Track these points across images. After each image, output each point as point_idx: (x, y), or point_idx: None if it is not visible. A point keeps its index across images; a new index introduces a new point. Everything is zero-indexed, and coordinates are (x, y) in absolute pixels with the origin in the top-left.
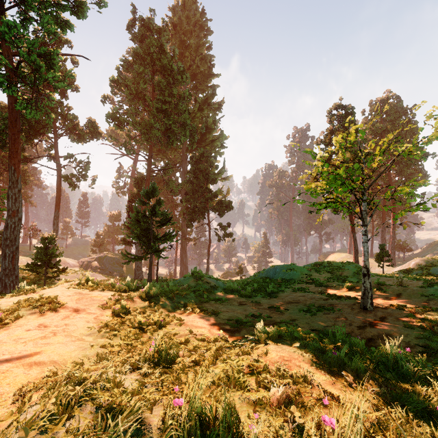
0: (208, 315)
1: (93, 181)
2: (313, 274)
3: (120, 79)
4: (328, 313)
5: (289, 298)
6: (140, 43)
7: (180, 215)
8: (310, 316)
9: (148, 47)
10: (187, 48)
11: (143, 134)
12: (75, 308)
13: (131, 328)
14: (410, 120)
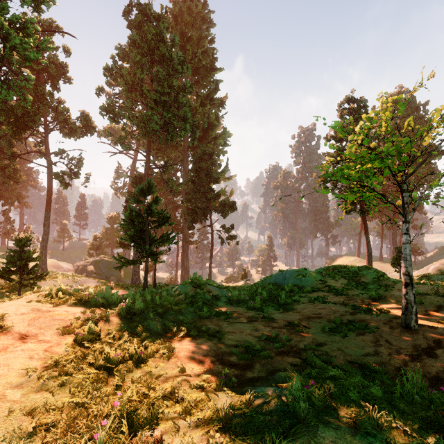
0: (208, 340)
1: (86, 179)
2: (327, 280)
3: (114, 67)
4: (362, 334)
5: (307, 311)
6: (137, 30)
7: (181, 216)
8: (340, 338)
9: (145, 35)
10: (188, 41)
11: (140, 128)
12: (23, 333)
13: (92, 367)
14: (423, 117)
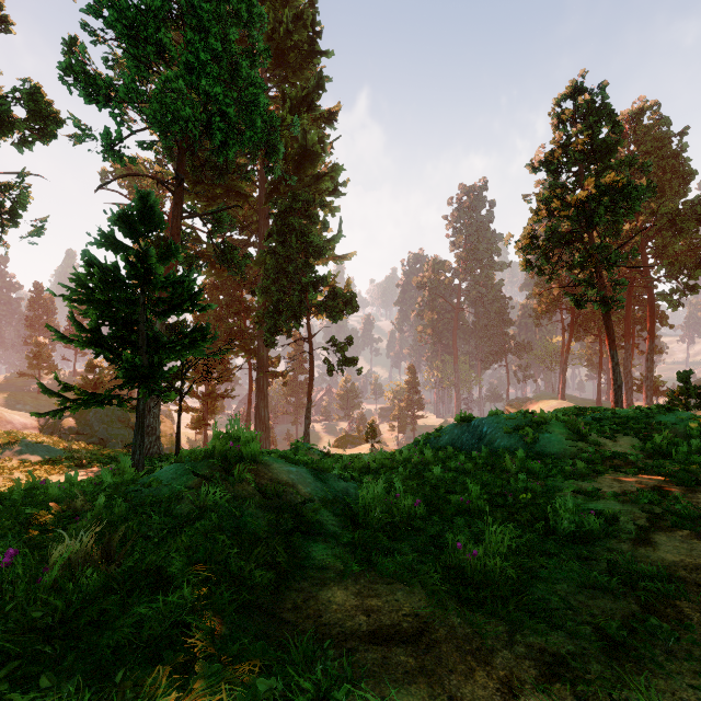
0: None
1: (37, 230)
2: (594, 438)
3: None
4: None
5: None
6: None
7: (255, 327)
8: None
9: None
10: None
11: (152, 117)
12: None
13: None
14: (679, 156)
